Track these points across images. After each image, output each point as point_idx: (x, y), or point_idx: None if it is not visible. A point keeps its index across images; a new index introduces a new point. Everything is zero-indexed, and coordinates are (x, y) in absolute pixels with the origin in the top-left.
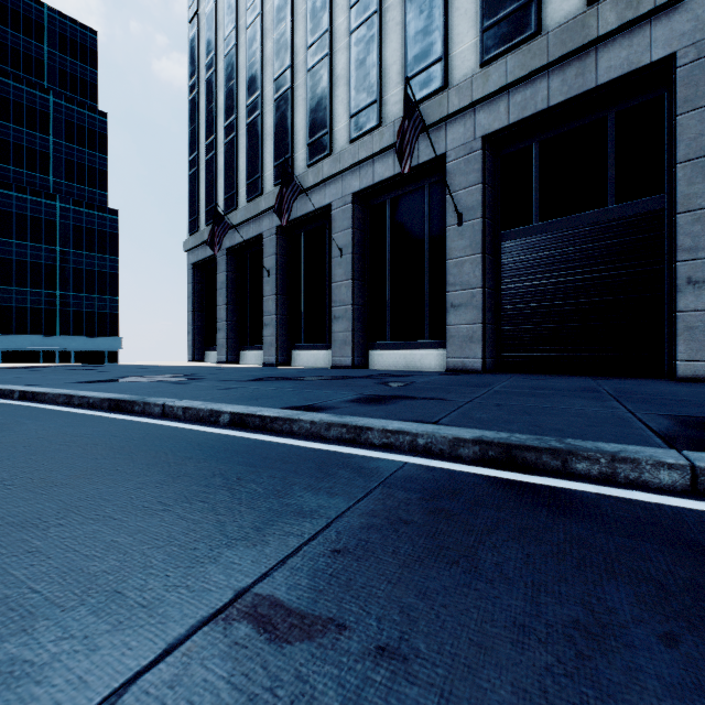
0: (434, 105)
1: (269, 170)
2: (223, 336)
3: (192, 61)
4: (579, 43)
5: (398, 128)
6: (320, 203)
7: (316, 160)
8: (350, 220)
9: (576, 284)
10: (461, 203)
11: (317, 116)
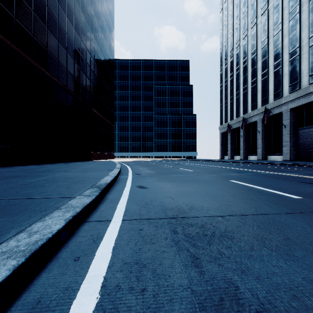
0: (279, 101)
1: (241, 110)
2: (229, 152)
3: (220, 79)
4: (306, 93)
5: (271, 105)
6: (254, 120)
7: (253, 110)
8: (261, 125)
9: (312, 141)
10: (285, 123)
11: (253, 99)
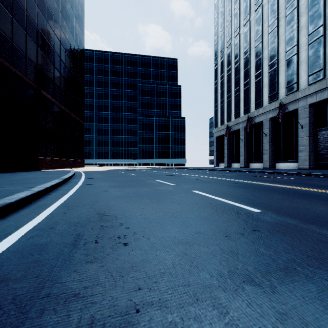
0: (294, 95)
1: (242, 110)
2: (226, 159)
3: (215, 75)
4: None
5: (283, 101)
6: (258, 120)
7: (257, 108)
8: (268, 126)
9: None
10: (302, 122)
11: (258, 95)
